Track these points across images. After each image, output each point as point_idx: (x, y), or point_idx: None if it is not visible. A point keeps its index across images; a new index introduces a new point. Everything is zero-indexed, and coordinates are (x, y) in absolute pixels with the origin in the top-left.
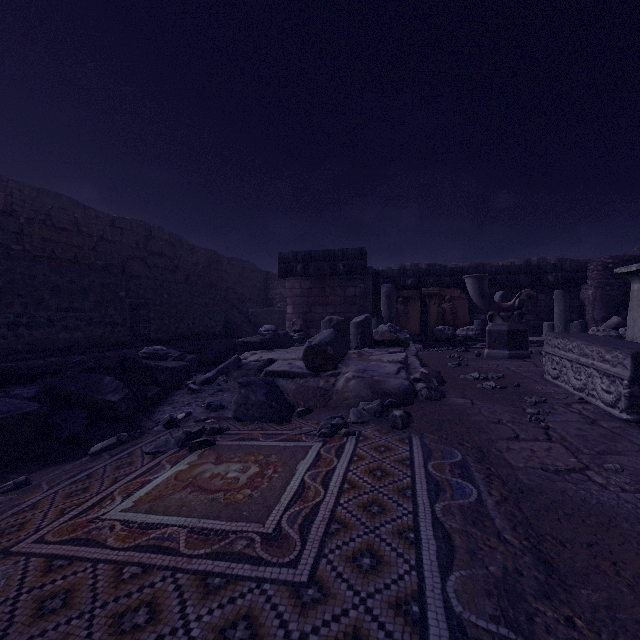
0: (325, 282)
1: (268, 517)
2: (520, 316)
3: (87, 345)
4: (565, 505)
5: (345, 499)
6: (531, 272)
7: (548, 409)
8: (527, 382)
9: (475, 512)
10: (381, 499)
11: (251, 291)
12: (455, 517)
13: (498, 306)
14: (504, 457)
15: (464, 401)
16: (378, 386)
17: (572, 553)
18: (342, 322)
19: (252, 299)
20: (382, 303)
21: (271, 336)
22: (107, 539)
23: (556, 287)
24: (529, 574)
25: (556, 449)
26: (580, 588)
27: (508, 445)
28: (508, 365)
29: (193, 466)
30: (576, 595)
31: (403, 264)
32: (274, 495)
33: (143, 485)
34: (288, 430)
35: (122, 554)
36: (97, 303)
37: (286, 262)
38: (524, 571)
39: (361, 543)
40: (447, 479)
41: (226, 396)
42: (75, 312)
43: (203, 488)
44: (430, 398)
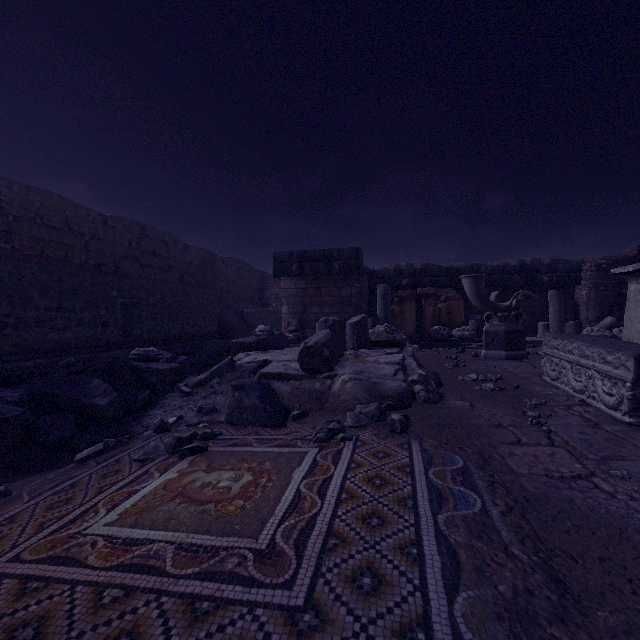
0: (320, 282)
1: (261, 531)
2: (517, 316)
3: (77, 346)
4: (573, 515)
5: (343, 510)
6: (526, 272)
7: (549, 412)
8: (526, 384)
9: (480, 524)
10: (381, 510)
11: (246, 291)
12: (459, 530)
13: (495, 306)
14: (507, 463)
15: (463, 404)
16: (375, 388)
17: (584, 569)
18: (338, 323)
19: (247, 299)
20: (378, 303)
21: (266, 337)
22: (88, 557)
23: (550, 287)
24: (541, 594)
25: (560, 454)
26: (596, 610)
27: (510, 450)
28: (506, 366)
29: (183, 474)
30: (592, 618)
31: (398, 264)
32: (268, 506)
33: (129, 496)
34: (283, 435)
35: (103, 574)
36: (88, 303)
37: (281, 262)
38: (535, 591)
39: (361, 560)
40: (449, 487)
41: (219, 399)
42: (65, 312)
43: (193, 499)
44: (428, 401)
